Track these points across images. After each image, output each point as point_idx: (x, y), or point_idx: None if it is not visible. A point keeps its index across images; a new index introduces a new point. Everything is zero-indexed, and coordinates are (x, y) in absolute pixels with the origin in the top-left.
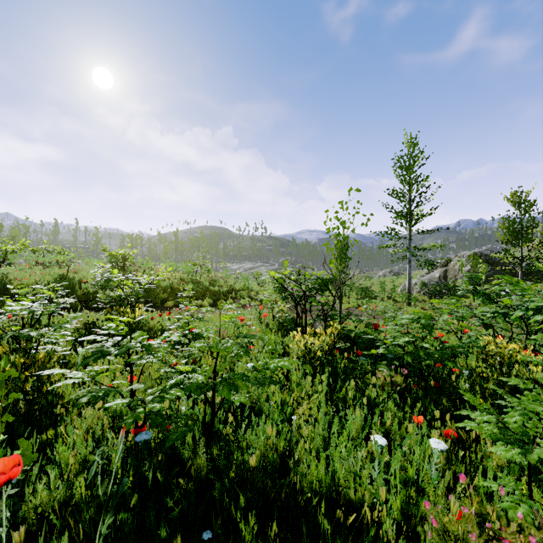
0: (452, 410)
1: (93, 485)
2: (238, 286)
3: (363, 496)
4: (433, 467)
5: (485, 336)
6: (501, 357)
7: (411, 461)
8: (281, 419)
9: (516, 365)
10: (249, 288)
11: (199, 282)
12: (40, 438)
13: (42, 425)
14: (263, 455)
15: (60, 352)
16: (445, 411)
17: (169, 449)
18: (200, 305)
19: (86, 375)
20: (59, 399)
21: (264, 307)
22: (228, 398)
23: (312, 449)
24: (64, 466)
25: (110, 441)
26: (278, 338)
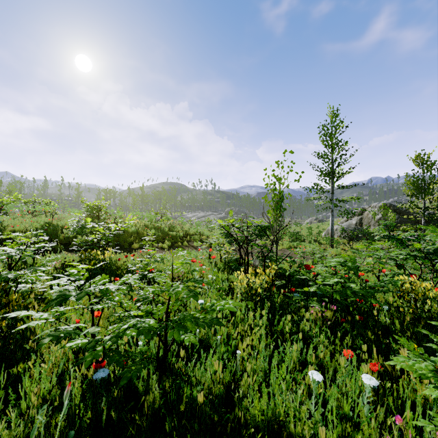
0: (376, 342)
1: (50, 425)
2: (192, 231)
3: (302, 430)
4: (365, 401)
5: (401, 276)
6: (415, 294)
7: (344, 394)
8: (227, 350)
9: (427, 300)
10: (200, 232)
11: (160, 228)
12: (11, 371)
13: (15, 358)
14: (210, 391)
15: (39, 289)
16: (371, 345)
17: (125, 382)
18: (161, 247)
19: (52, 316)
20: (31, 334)
21: (213, 249)
22: (178, 340)
23: (255, 383)
24: (28, 400)
25: (72, 376)
26: (225, 276)
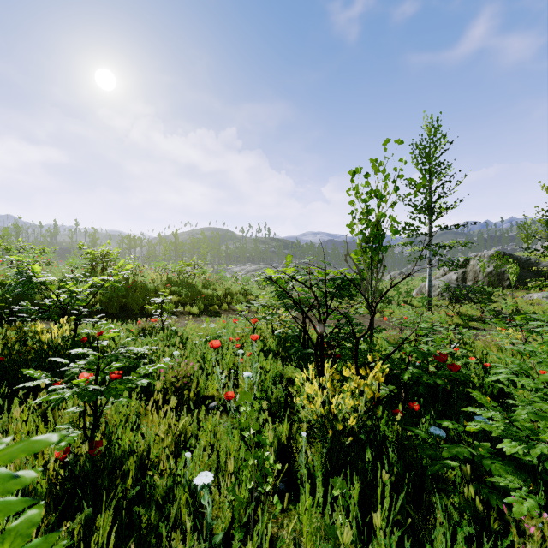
0: None
1: None
2: (236, 289)
3: None
4: None
5: None
6: None
7: None
8: None
9: None
10: (247, 291)
11: (190, 284)
12: None
13: None
14: None
15: None
16: None
17: None
18: (188, 312)
19: None
20: None
21: (259, 318)
22: None
23: None
24: None
25: None
26: (277, 369)
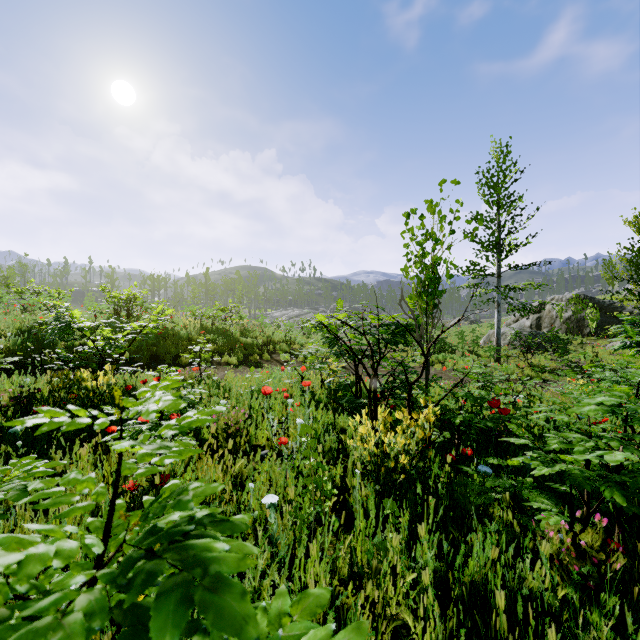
0: None
1: None
2: (278, 337)
3: None
4: None
5: None
6: None
7: None
8: None
9: None
10: (291, 339)
11: (227, 331)
12: None
13: None
14: None
15: None
16: None
17: None
18: (226, 362)
19: None
20: None
21: (308, 367)
22: None
23: None
24: None
25: None
26: (329, 419)
